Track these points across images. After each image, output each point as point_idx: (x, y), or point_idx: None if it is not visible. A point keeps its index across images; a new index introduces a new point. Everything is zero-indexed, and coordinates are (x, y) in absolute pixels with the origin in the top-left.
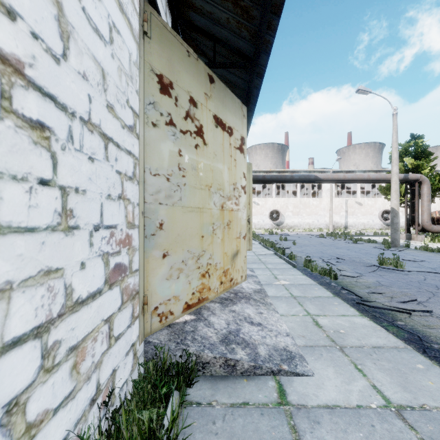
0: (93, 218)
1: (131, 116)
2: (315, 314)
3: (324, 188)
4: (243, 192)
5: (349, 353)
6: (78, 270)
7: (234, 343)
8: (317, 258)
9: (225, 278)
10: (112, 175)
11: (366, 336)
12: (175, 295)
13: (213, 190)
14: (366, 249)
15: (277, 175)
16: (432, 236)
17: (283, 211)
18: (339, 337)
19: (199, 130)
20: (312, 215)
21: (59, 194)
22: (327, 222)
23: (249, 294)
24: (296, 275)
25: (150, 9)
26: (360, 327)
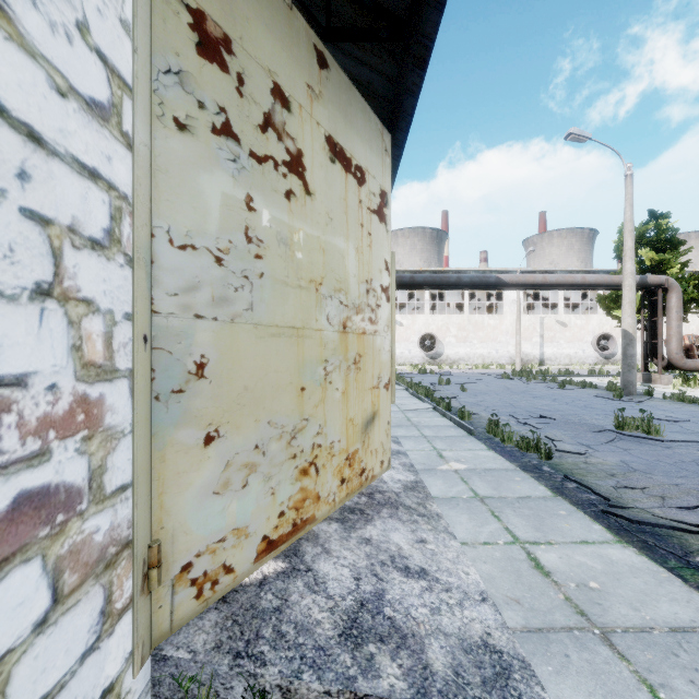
0: None
1: (100, 77)
2: (530, 540)
3: (506, 298)
4: (384, 297)
5: (626, 648)
6: None
7: (373, 638)
8: (507, 417)
9: (351, 471)
10: None
11: (647, 598)
12: (238, 526)
13: (325, 292)
14: (584, 398)
15: (434, 276)
16: (682, 377)
17: (442, 335)
18: (593, 601)
19: (295, 160)
20: (488, 342)
21: None
22: (512, 353)
23: (396, 495)
24: (477, 450)
25: None
26: (627, 573)
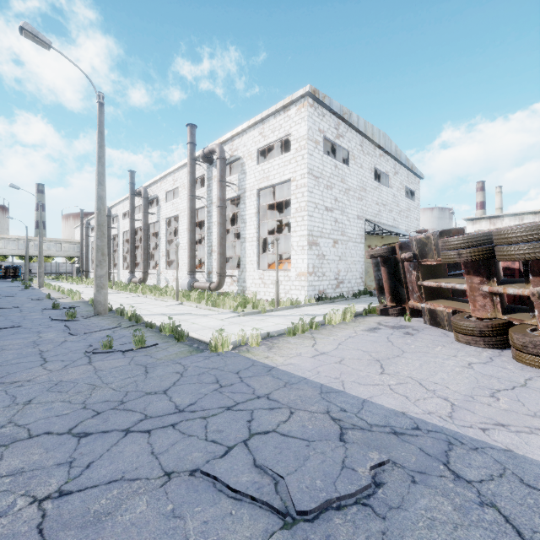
0: (358, 271)
1: (363, 256)
2: None
3: None
4: None
5: None
6: (357, 275)
7: None
8: None
9: None
10: (360, 265)
11: None
12: (371, 285)
13: None
14: None
15: None
16: None
17: None
18: None
19: None
20: None
21: (356, 269)
22: None
23: None
24: None
25: (366, 236)
26: None
